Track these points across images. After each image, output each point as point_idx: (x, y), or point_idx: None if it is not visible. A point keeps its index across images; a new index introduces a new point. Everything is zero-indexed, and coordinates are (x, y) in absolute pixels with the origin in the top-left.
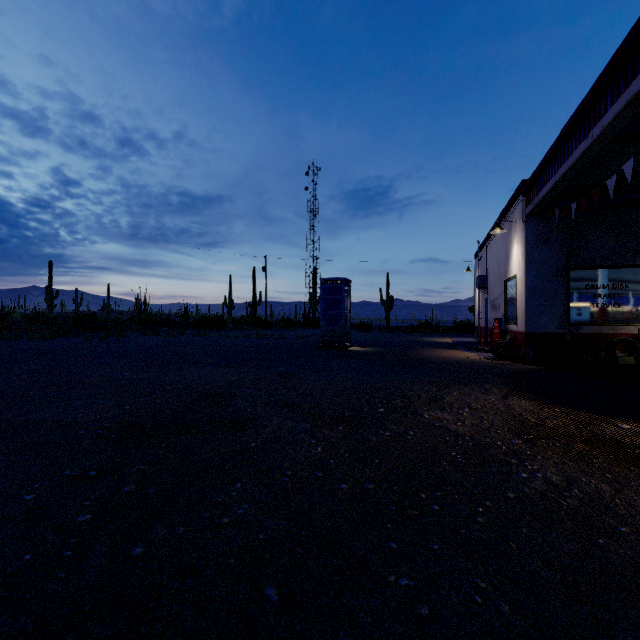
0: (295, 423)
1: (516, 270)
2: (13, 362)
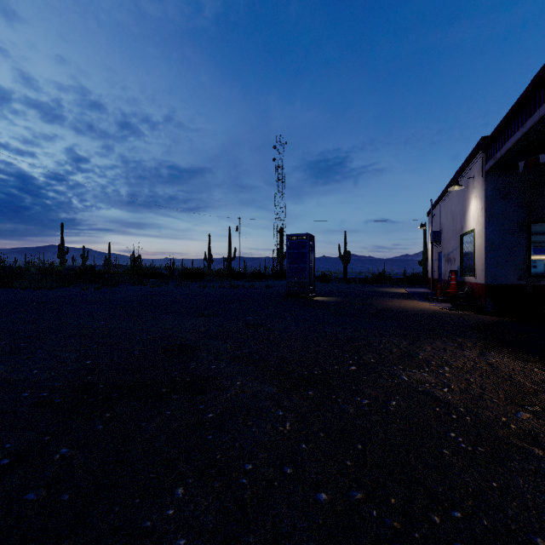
0: (260, 385)
1: (474, 224)
2: (6, 310)
